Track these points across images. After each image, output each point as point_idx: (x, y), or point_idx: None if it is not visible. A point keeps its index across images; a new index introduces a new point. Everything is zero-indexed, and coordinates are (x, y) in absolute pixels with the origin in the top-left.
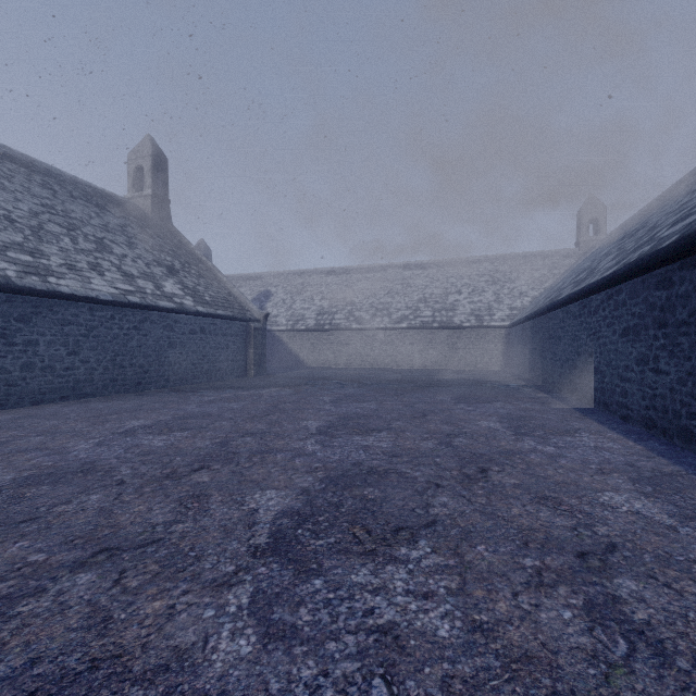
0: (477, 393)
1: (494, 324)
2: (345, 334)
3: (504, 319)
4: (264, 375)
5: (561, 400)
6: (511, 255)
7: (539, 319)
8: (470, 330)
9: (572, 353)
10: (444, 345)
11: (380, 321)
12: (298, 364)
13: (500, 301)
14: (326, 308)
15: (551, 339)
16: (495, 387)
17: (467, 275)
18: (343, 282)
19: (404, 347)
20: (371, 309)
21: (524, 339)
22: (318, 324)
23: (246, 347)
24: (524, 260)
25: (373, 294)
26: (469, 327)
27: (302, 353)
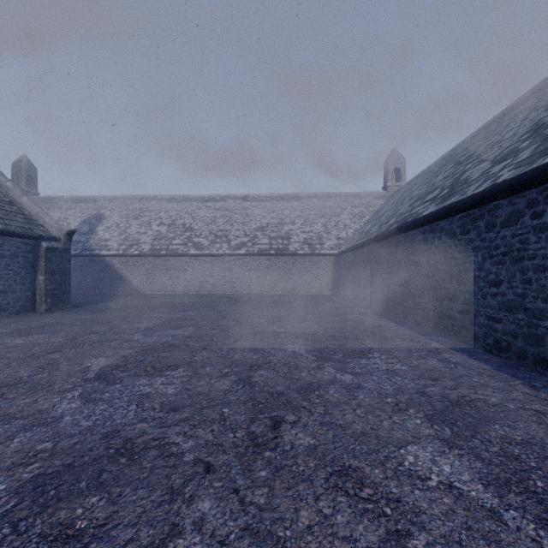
0: (332, 331)
1: (324, 252)
2: (182, 260)
3: (332, 247)
4: (66, 308)
5: (442, 342)
6: (335, 193)
7: (381, 243)
8: (303, 257)
9: (446, 281)
10: (280, 271)
11: (218, 247)
12: (131, 291)
13: (329, 232)
14: (164, 233)
15: (402, 264)
16: (344, 319)
17: (299, 208)
18: (183, 209)
19: (242, 273)
20: (210, 235)
21: (357, 266)
22: (153, 249)
23: (34, 273)
24: (345, 198)
25: (213, 221)
26: (303, 255)
27: (136, 280)
